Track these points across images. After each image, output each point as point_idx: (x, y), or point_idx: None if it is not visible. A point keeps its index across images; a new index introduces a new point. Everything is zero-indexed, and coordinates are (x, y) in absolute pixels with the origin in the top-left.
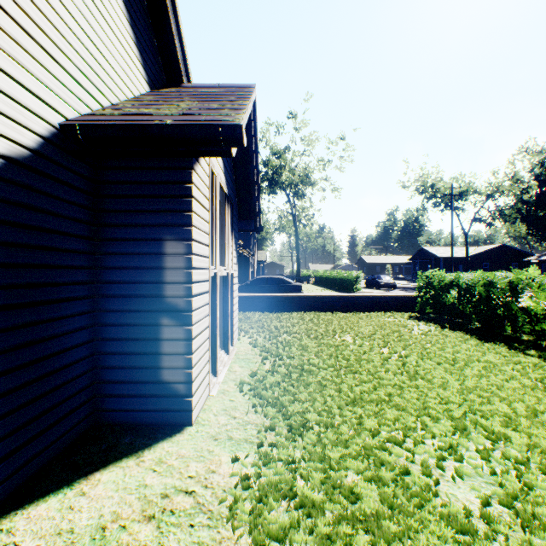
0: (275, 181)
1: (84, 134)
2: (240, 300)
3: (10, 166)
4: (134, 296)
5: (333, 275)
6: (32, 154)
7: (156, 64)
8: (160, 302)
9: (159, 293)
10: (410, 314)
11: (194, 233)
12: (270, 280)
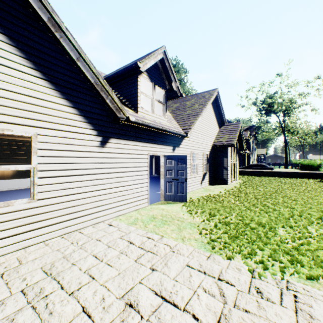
0: (268, 110)
1: (215, 147)
2: (241, 172)
3: (209, 152)
4: (219, 166)
5: (308, 163)
6: (210, 150)
7: (219, 122)
8: (223, 167)
9: (223, 165)
10: (321, 180)
11: (228, 157)
12: (256, 165)
